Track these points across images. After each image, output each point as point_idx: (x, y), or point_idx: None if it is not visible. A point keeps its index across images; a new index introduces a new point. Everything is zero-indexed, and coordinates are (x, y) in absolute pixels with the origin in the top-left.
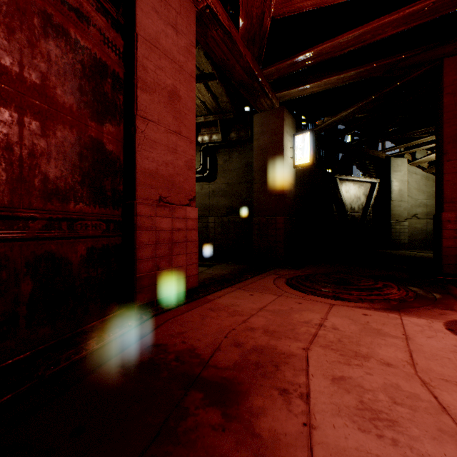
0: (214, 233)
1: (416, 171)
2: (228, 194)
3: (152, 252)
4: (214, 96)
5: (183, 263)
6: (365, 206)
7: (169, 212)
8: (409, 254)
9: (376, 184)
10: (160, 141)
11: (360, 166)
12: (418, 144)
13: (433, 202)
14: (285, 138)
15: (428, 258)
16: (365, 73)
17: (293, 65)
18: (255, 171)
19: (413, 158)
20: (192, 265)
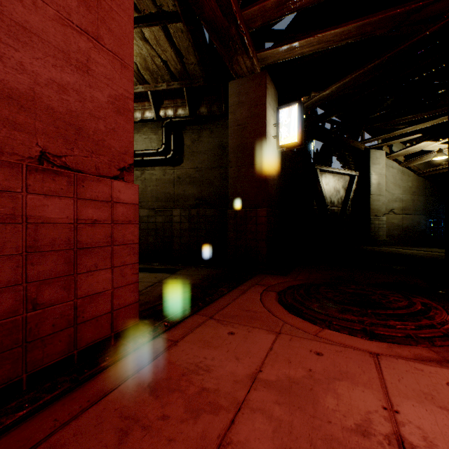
0: (180, 229)
1: (393, 164)
2: (198, 181)
3: (14, 272)
4: (178, 52)
5: (104, 285)
6: (345, 200)
7: (68, 186)
8: (394, 251)
9: (355, 177)
10: (42, 34)
11: (339, 157)
12: (395, 137)
13: (408, 197)
14: (267, 111)
15: (419, 256)
16: (369, 27)
17: (283, 4)
18: (230, 151)
19: (391, 151)
20: (126, 286)
